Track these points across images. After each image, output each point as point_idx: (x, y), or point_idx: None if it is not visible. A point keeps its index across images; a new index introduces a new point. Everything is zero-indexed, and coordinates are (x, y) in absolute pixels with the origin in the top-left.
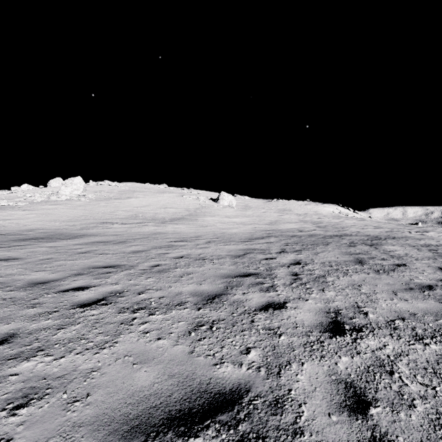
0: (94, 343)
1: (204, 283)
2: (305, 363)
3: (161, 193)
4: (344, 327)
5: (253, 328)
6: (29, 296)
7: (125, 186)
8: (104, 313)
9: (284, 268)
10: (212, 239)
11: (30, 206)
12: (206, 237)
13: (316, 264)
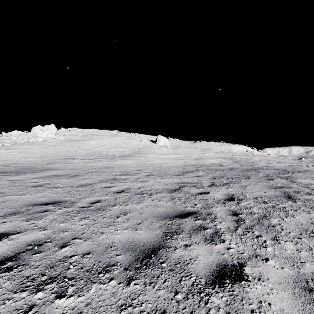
0: None
1: (140, 227)
2: None
3: (114, 136)
4: None
5: None
6: None
7: (87, 131)
8: None
9: (220, 205)
10: (151, 172)
11: (13, 146)
12: (146, 170)
13: (249, 199)
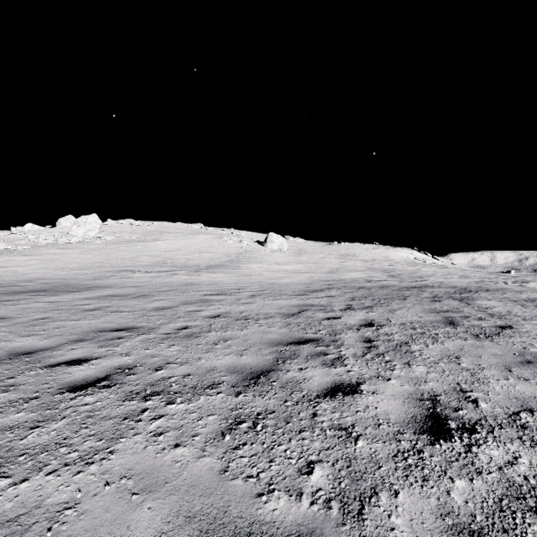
0: (78, 454)
1: (246, 353)
2: (400, 492)
3: (196, 234)
4: (448, 424)
5: (315, 426)
6: (4, 373)
7: (151, 226)
8: (103, 401)
9: (352, 331)
10: (258, 291)
11: (33, 250)
12: (251, 289)
13: (394, 325)
